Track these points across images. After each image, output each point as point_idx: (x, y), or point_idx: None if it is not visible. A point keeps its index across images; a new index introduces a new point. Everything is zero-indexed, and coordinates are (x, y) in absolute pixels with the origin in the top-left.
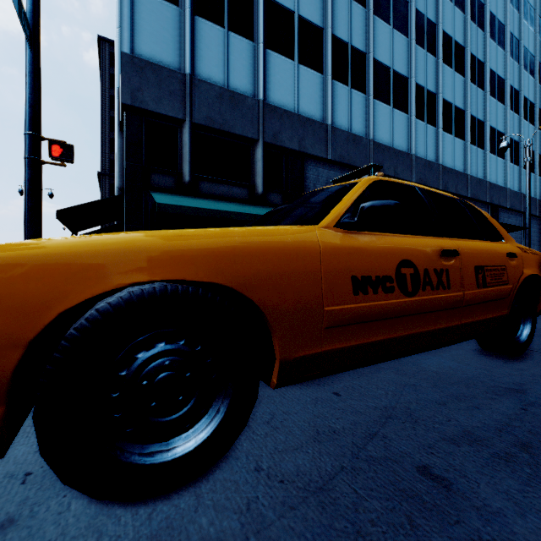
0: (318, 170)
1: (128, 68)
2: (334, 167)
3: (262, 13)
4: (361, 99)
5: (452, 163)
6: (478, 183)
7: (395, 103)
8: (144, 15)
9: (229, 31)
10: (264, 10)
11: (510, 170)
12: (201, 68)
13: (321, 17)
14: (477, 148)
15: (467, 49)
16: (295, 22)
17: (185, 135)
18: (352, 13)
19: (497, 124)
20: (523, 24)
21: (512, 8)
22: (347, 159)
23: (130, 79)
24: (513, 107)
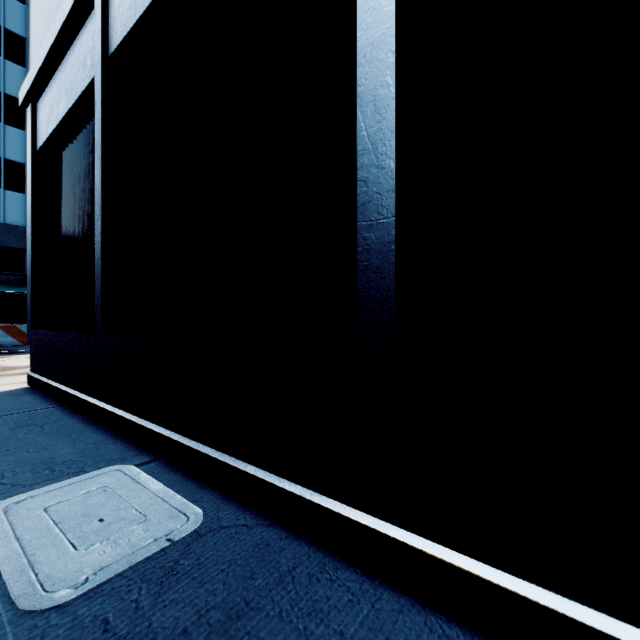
0: None
1: None
2: None
3: None
4: None
5: None
6: None
7: None
8: None
9: (6, 190)
10: None
11: None
12: None
13: None
14: None
15: None
16: None
17: None
18: None
19: None
20: None
21: None
22: None
23: None
24: None
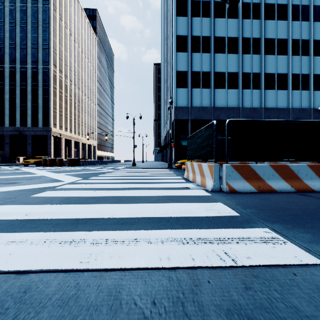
0: None
1: (175, 110)
2: None
3: (213, 79)
4: (257, 92)
5: None
6: None
7: (278, 87)
8: (178, 94)
9: (202, 89)
10: (214, 77)
11: None
12: (193, 103)
13: (237, 68)
14: None
15: None
16: (226, 75)
17: (189, 123)
18: (253, 60)
19: None
20: None
21: None
22: (249, 118)
23: (175, 112)
24: None
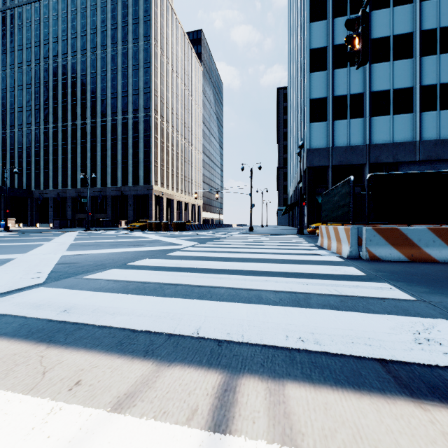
0: (409, 168)
1: (308, 153)
2: (424, 163)
3: (368, 103)
4: None
5: None
6: None
7: None
8: (313, 132)
9: (350, 119)
10: (369, 99)
11: None
12: (336, 141)
13: (411, 81)
14: None
15: None
16: (390, 94)
17: (329, 171)
18: (441, 63)
19: None
20: None
21: None
22: (434, 157)
23: (309, 157)
24: None
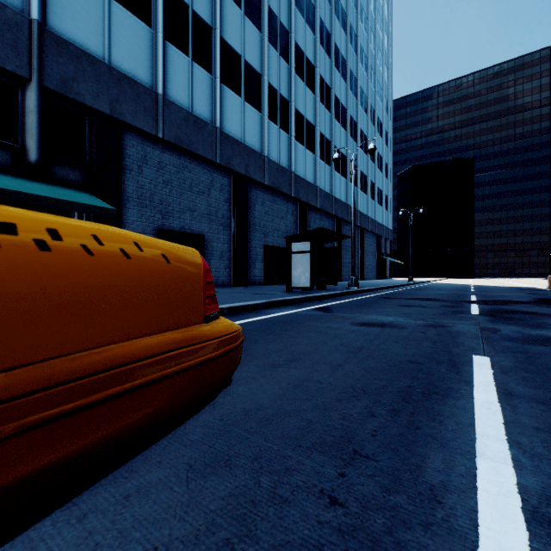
0: (145, 149)
1: None
2: (170, 150)
3: None
4: (206, 78)
5: (304, 173)
6: (326, 196)
7: (247, 96)
8: None
9: None
10: None
11: (350, 189)
12: None
13: None
14: (325, 164)
15: (317, 69)
16: None
17: None
18: None
19: (341, 147)
20: (360, 68)
21: (352, 50)
22: (186, 143)
23: None
24: (353, 136)
